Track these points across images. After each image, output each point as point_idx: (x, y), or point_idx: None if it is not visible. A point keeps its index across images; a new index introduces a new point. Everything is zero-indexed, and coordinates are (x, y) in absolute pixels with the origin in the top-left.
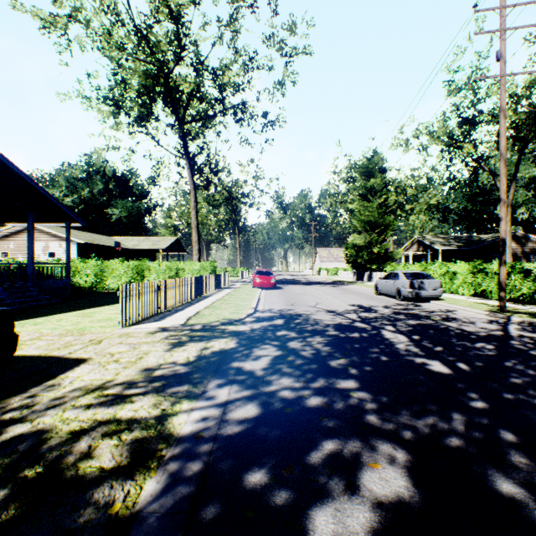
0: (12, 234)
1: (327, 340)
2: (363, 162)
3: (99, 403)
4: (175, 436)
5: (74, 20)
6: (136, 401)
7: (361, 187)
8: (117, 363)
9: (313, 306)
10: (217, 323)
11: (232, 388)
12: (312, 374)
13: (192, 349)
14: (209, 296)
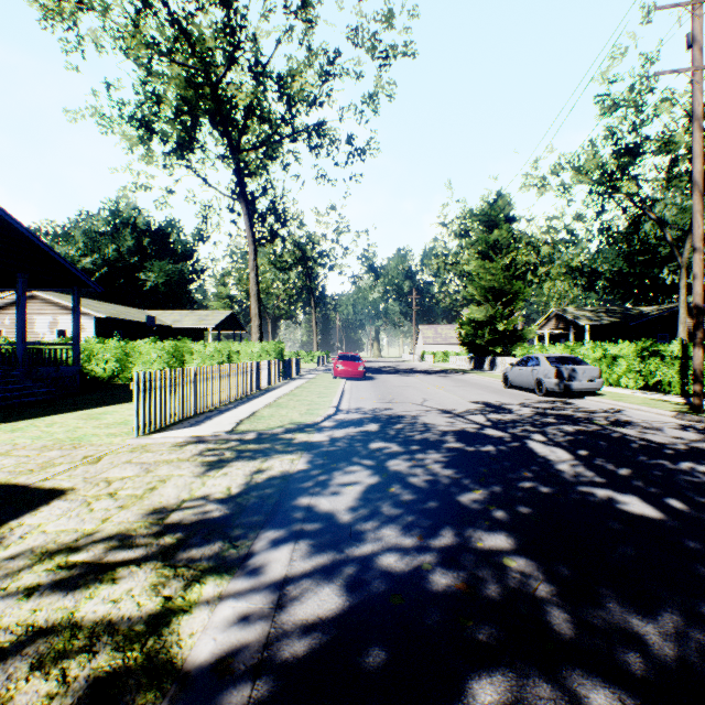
0: (8, 305)
1: (447, 457)
2: (484, 208)
3: (52, 584)
4: (176, 669)
5: (86, 6)
6: (122, 579)
7: (480, 241)
8: (112, 498)
9: (420, 404)
10: (280, 430)
11: (296, 548)
12: (432, 521)
13: (237, 473)
14: (273, 389)
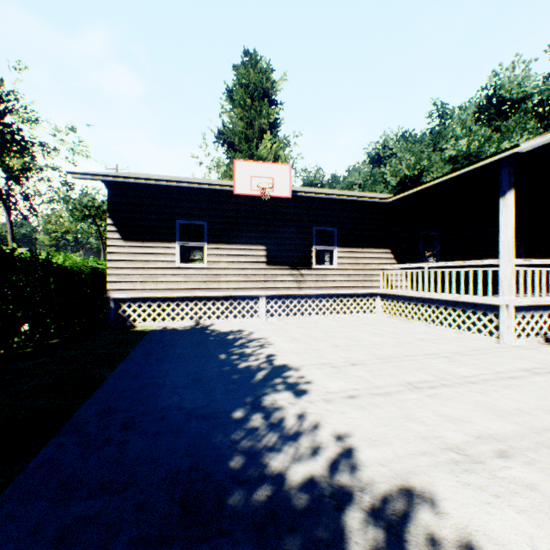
0: None
1: None
2: None
3: None
4: None
5: None
6: None
7: None
8: None
9: None
10: None
11: None
12: None
13: None
14: None
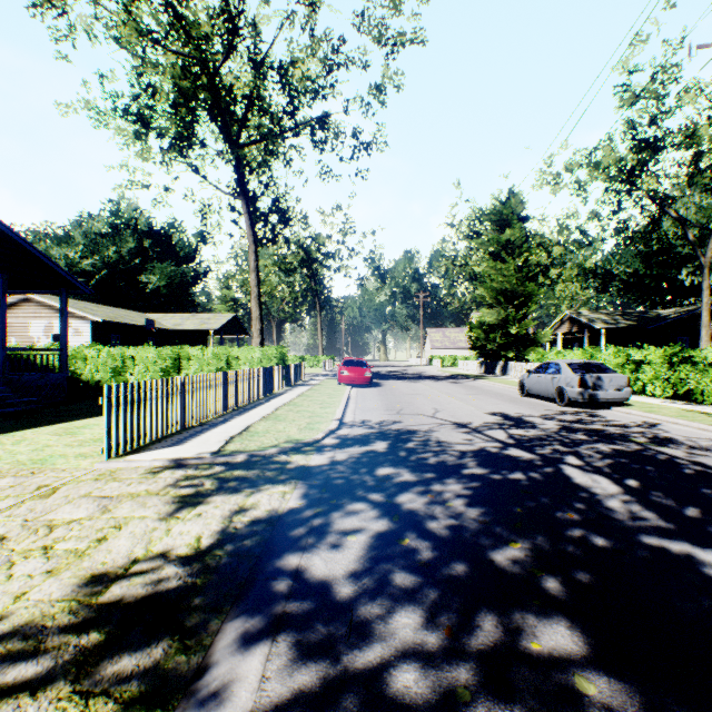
0: None
1: (470, 489)
2: (495, 207)
3: None
4: None
5: None
6: None
7: (492, 241)
8: (44, 555)
9: (431, 416)
10: (274, 450)
11: (273, 653)
12: (463, 598)
13: (213, 514)
14: (273, 397)
